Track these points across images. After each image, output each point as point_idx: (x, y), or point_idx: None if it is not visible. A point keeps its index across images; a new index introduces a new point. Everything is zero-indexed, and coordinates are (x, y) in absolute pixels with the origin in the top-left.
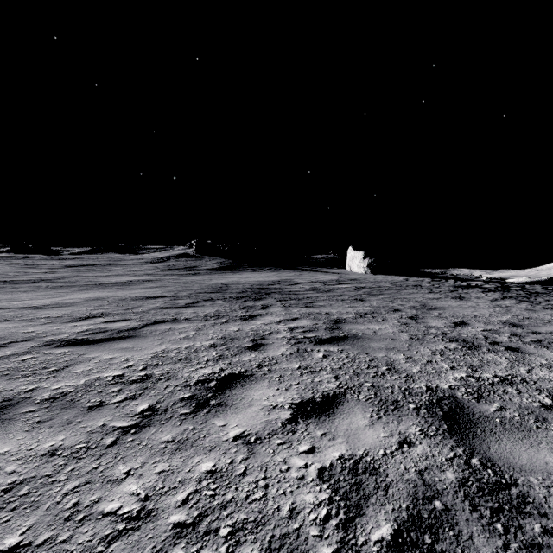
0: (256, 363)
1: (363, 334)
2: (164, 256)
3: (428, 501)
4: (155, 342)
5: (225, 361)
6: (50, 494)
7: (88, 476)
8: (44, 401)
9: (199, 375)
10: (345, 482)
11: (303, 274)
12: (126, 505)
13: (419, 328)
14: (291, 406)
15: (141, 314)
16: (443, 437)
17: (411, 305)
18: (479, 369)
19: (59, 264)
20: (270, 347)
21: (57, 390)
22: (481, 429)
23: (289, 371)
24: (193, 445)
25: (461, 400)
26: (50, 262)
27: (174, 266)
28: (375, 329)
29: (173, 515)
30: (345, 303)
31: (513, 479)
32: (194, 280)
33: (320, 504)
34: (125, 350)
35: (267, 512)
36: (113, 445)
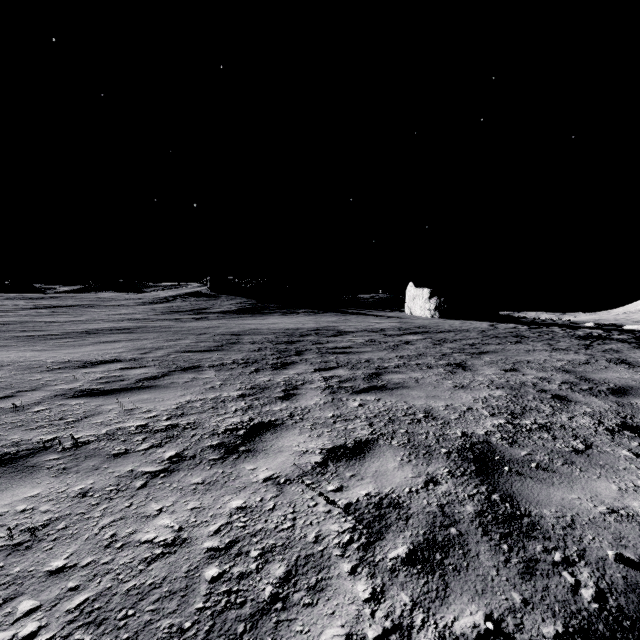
0: None
1: None
2: (170, 295)
3: None
4: None
5: None
6: None
7: None
8: None
9: None
10: None
11: (350, 318)
12: None
13: None
14: None
15: None
16: None
17: (564, 380)
18: None
19: (22, 305)
20: None
21: None
22: None
23: None
24: None
25: None
26: (14, 302)
27: (177, 308)
28: None
29: None
30: (440, 376)
31: None
32: (194, 328)
33: None
34: None
35: None
36: None
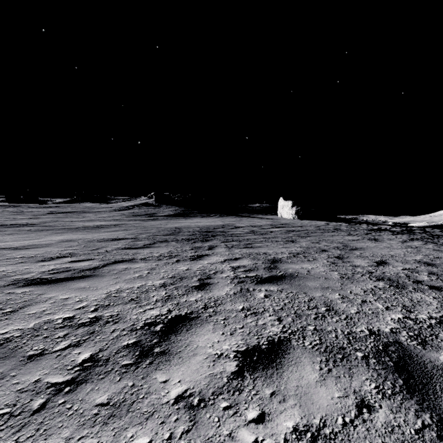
0: (202, 303)
1: (298, 273)
2: (130, 205)
3: None
4: (110, 281)
5: (173, 301)
6: None
7: None
8: None
9: (146, 317)
10: None
11: (243, 219)
12: None
13: (347, 267)
14: (237, 355)
15: (104, 254)
16: (403, 397)
17: (335, 246)
18: (413, 309)
19: (43, 212)
20: (215, 287)
21: (4, 334)
22: (440, 385)
23: (233, 312)
24: (130, 410)
25: (407, 346)
26: (36, 209)
27: (137, 213)
28: (308, 268)
29: None
30: (279, 244)
31: None
32: (153, 224)
33: None
34: (82, 289)
35: None
36: (40, 410)
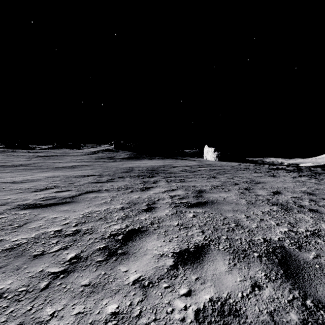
0: (149, 221)
1: (217, 200)
2: (95, 150)
3: None
4: (85, 206)
5: (129, 220)
6: None
7: (22, 318)
8: (4, 250)
9: (111, 230)
10: (215, 324)
11: (178, 161)
12: None
13: (251, 196)
14: (173, 255)
15: (78, 187)
16: (282, 281)
17: (244, 180)
18: (295, 225)
19: (32, 155)
20: (158, 209)
21: (15, 241)
22: (307, 274)
23: (171, 227)
24: (103, 288)
25: (288, 249)
26: (27, 154)
27: (101, 156)
28: (224, 197)
29: None
30: (204, 179)
31: None
32: (113, 165)
33: None
34: (65, 211)
35: None
36: (45, 288)
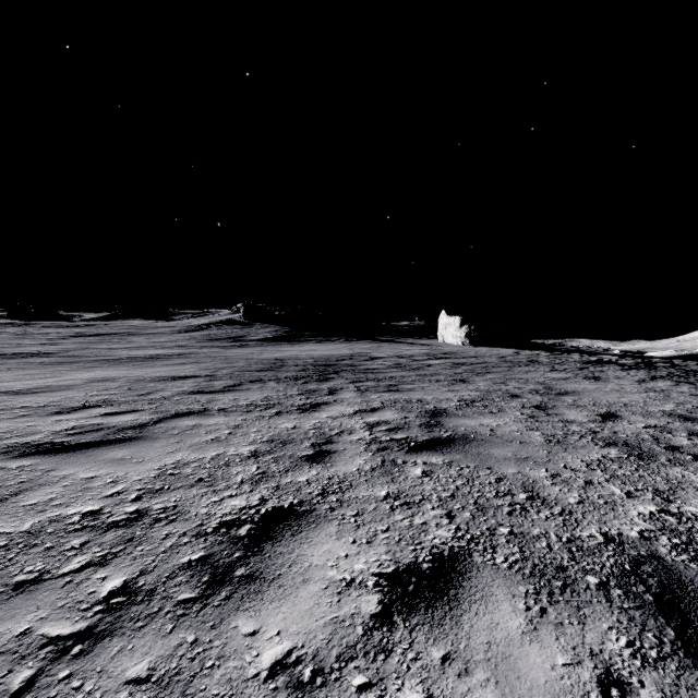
0: (318, 487)
1: (476, 434)
2: (203, 322)
3: None
4: (167, 448)
5: (270, 483)
6: None
7: None
8: None
9: (224, 511)
10: None
11: (383, 346)
12: None
13: (554, 424)
14: (379, 582)
15: (159, 403)
16: (679, 664)
17: (532, 388)
18: (673, 496)
19: (65, 333)
20: (339, 457)
21: None
22: None
23: (370, 502)
24: (187, 692)
25: (673, 564)
26: (55, 330)
27: (215, 336)
28: (492, 426)
29: None
30: (441, 386)
31: None
32: (240, 354)
33: None
34: (118, 462)
35: None
36: (24, 692)
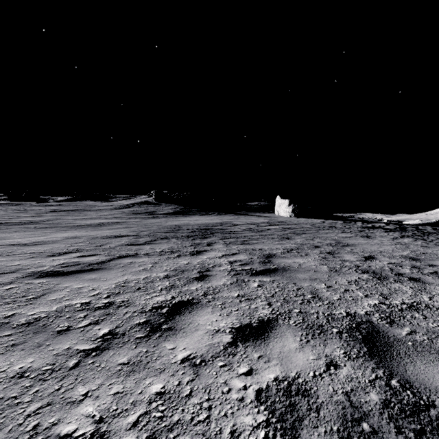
0: (202, 292)
1: (290, 267)
2: (130, 203)
3: (356, 423)
4: (118, 274)
5: (176, 290)
6: (13, 416)
7: (50, 398)
8: (20, 326)
9: (153, 302)
10: (280, 404)
11: (241, 217)
12: (81, 427)
13: (336, 262)
14: (231, 330)
15: (109, 250)
16: (364, 359)
17: (328, 242)
18: (389, 297)
19: (45, 210)
20: (213, 278)
21: (32, 315)
22: (397, 352)
23: (229, 298)
24: (146, 367)
25: (377, 325)
26: (38, 208)
27: (137, 211)
28: (300, 262)
29: (123, 438)
30: (274, 241)
31: (431, 400)
32: (153, 222)
33: (259, 426)
34: (93, 280)
35: (210, 435)
36: (75, 367)
